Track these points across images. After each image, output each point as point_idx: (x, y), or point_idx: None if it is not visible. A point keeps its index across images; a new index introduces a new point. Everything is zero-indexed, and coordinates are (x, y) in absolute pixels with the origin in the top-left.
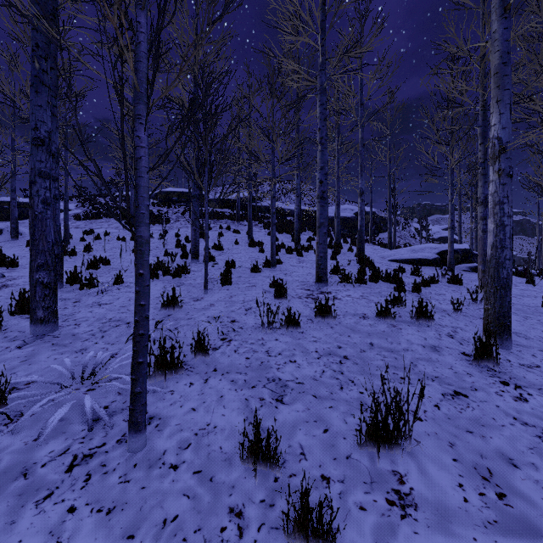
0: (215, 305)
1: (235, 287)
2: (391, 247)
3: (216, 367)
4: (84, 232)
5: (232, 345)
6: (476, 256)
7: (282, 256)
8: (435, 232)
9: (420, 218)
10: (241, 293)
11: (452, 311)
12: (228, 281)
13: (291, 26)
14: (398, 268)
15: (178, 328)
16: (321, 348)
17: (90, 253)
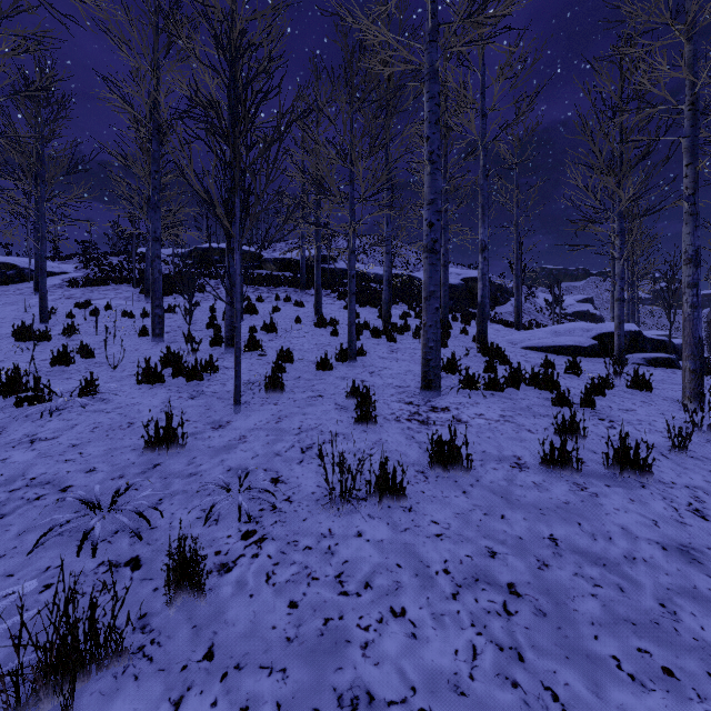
0: (248, 440)
1: (288, 398)
2: (519, 326)
3: (214, 642)
4: (76, 305)
5: (264, 556)
6: (649, 342)
7: (365, 342)
8: (568, 305)
9: (552, 286)
10: (297, 411)
11: (667, 448)
12: (278, 387)
13: (378, 2)
14: (543, 362)
15: (162, 502)
16: (456, 558)
17: (73, 337)
